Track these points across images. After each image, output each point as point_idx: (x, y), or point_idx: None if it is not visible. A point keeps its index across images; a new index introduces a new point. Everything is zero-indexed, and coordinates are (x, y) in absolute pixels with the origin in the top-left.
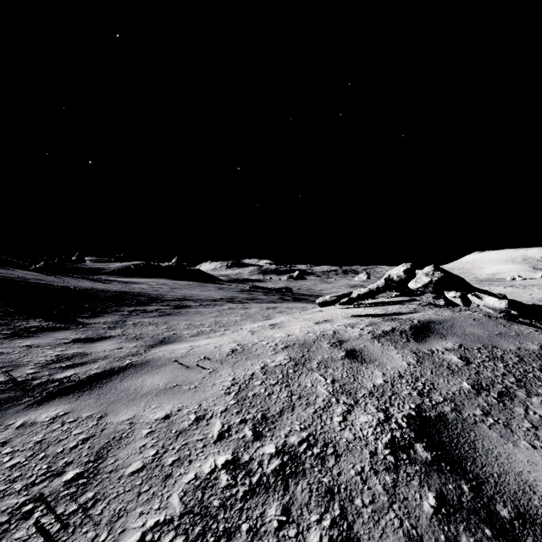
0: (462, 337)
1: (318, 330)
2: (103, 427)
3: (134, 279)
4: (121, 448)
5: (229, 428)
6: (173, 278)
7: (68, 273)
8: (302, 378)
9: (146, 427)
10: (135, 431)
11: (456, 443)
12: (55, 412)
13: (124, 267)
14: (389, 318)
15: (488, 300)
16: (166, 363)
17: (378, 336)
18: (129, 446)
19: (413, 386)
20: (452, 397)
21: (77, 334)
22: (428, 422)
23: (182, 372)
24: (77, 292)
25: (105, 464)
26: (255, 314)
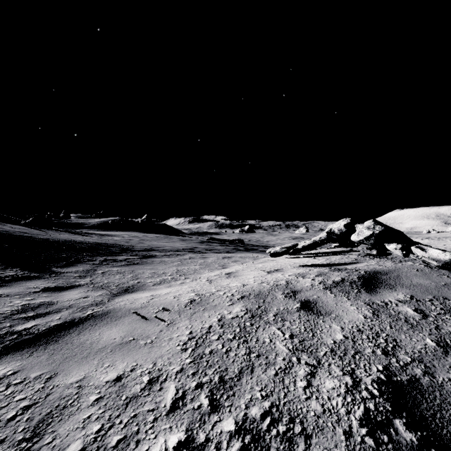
0: (411, 288)
1: (271, 280)
2: (49, 391)
3: (110, 232)
4: (63, 421)
5: (184, 394)
6: (143, 231)
7: (55, 227)
8: (260, 332)
9: (95, 391)
10: (82, 397)
11: (440, 418)
12: (4, 371)
13: (103, 222)
14: (336, 267)
15: (432, 252)
16: (125, 314)
17: (329, 287)
18: (72, 418)
19: (375, 343)
20: (420, 357)
21: (48, 283)
22: (401, 389)
23: (140, 324)
24: (56, 244)
25: (40, 444)
26: (212, 263)
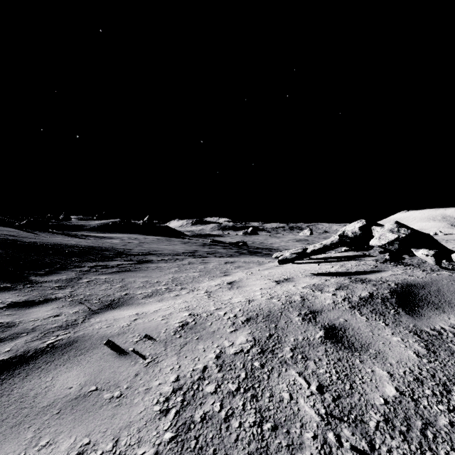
0: None
1: (282, 294)
2: None
3: (110, 235)
4: None
5: None
6: (144, 233)
7: (54, 229)
8: (274, 379)
9: None
10: None
11: None
12: None
13: (103, 224)
14: (357, 277)
15: None
16: (96, 345)
17: (356, 305)
18: None
19: (449, 405)
20: None
21: (18, 297)
22: None
23: (111, 361)
24: (43, 248)
25: None
26: (213, 269)
